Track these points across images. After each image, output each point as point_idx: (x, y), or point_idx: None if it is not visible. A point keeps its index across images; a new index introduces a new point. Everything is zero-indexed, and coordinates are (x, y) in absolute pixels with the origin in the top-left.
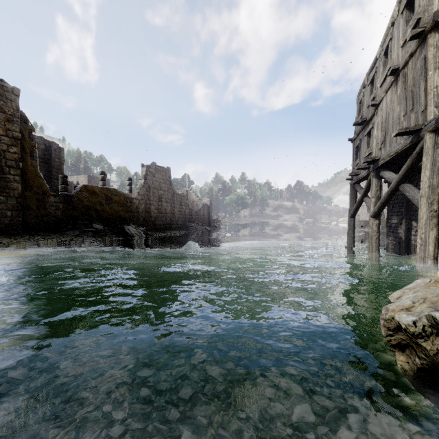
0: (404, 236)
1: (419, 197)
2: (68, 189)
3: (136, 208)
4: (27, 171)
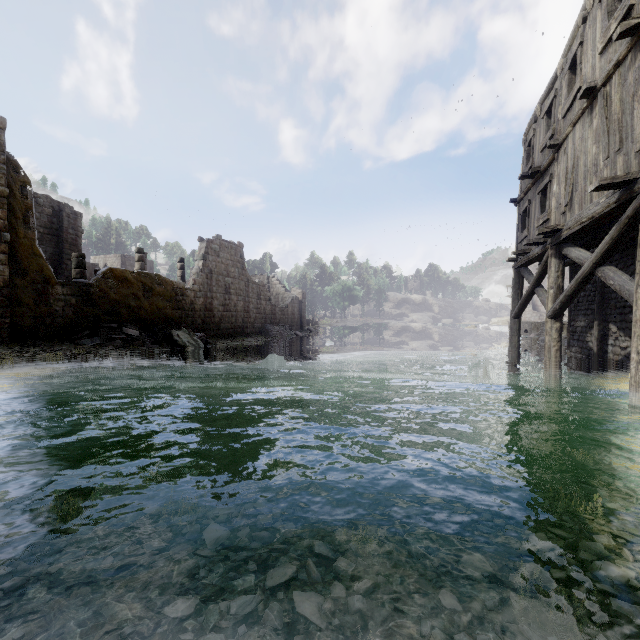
0: (596, 346)
1: (631, 287)
2: (92, 275)
3: (191, 304)
4: (19, 247)
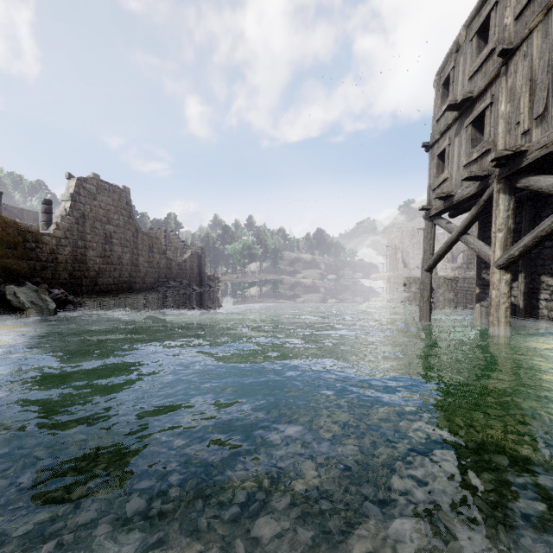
0: (523, 301)
1: None
2: None
3: (52, 254)
4: None
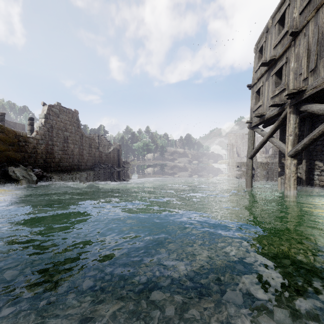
0: (305, 175)
1: None
2: None
3: (34, 148)
4: None
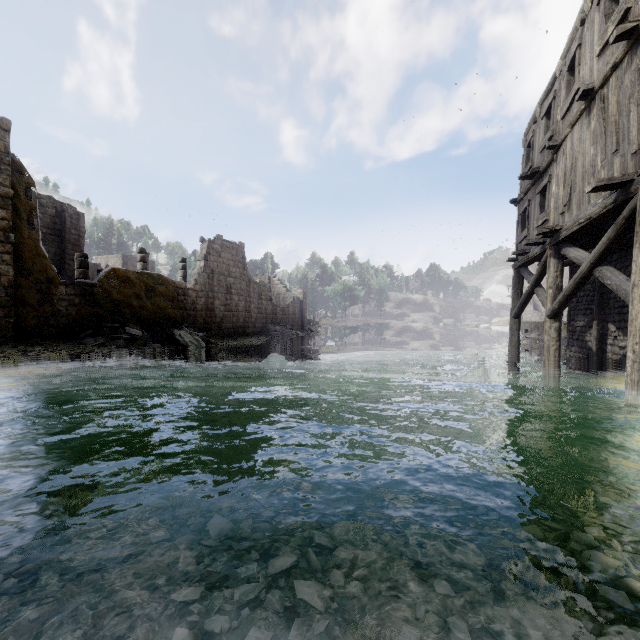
0: (595, 346)
1: (628, 287)
2: (94, 275)
3: (193, 304)
4: (23, 247)
